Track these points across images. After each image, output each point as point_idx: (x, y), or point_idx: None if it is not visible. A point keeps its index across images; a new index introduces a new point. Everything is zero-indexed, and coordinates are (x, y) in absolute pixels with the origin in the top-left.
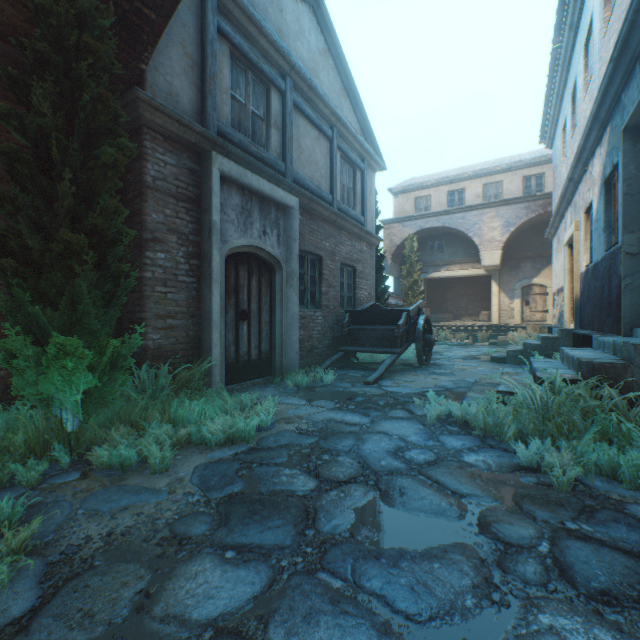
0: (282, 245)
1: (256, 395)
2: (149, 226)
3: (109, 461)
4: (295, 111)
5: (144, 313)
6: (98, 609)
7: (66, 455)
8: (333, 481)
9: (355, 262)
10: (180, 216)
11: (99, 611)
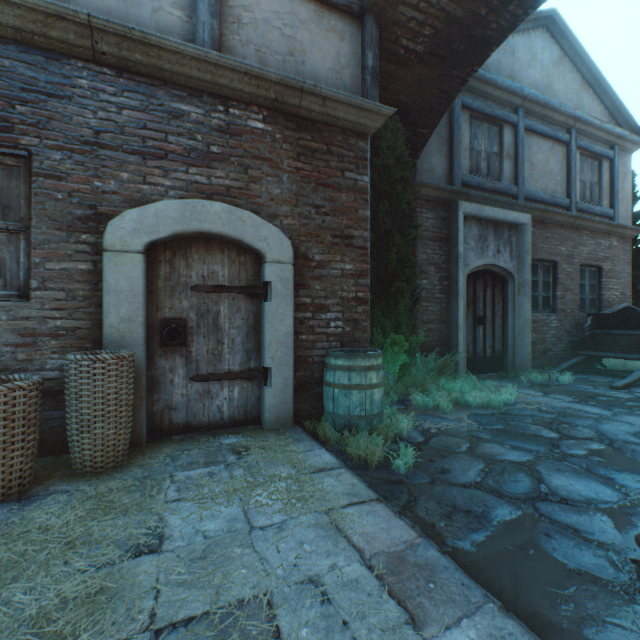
0: (513, 259)
1: (495, 383)
2: (418, 263)
3: (417, 403)
4: (526, 134)
5: (415, 320)
6: (451, 446)
7: (395, 396)
8: (571, 436)
9: (600, 261)
10: (435, 252)
11: (452, 446)
